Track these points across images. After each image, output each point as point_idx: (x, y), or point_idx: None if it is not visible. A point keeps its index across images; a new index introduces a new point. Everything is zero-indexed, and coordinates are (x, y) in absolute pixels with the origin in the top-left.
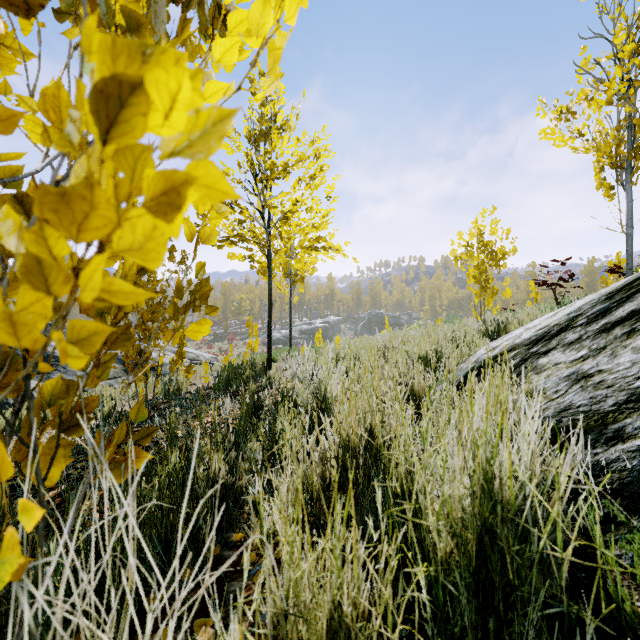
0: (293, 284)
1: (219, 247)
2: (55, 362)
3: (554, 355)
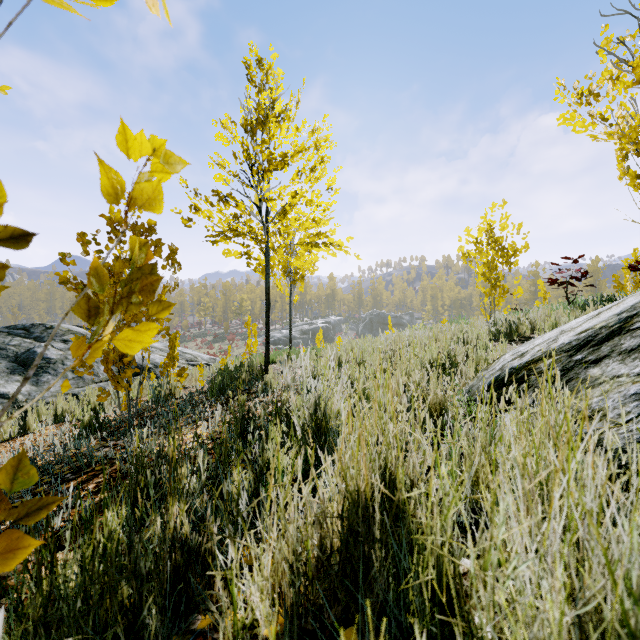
0: (293, 283)
1: (213, 243)
2: (46, 364)
3: (609, 365)
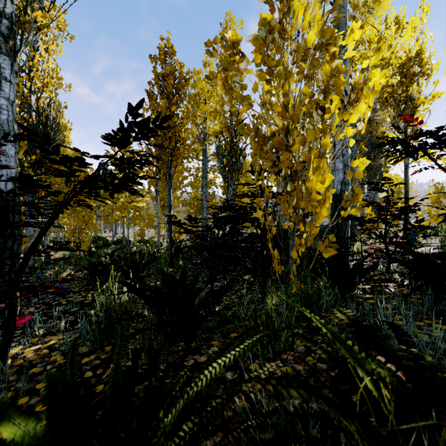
0: None
1: None
2: None
3: None
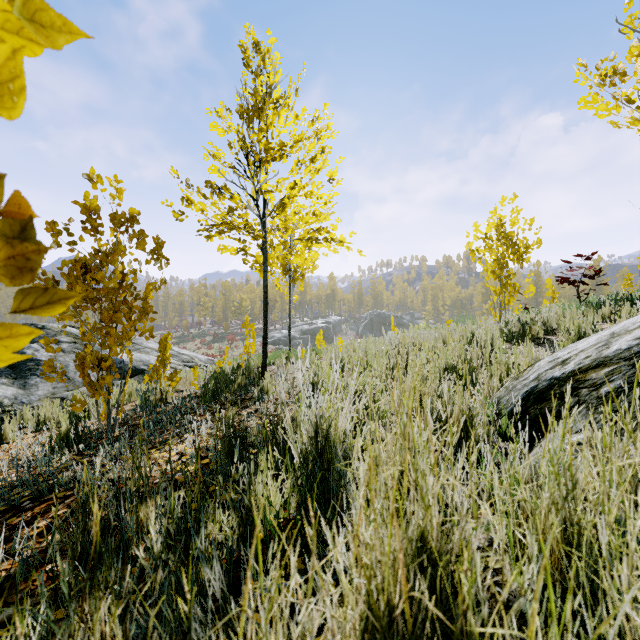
0: (292, 282)
1: (207, 238)
2: (34, 366)
3: None
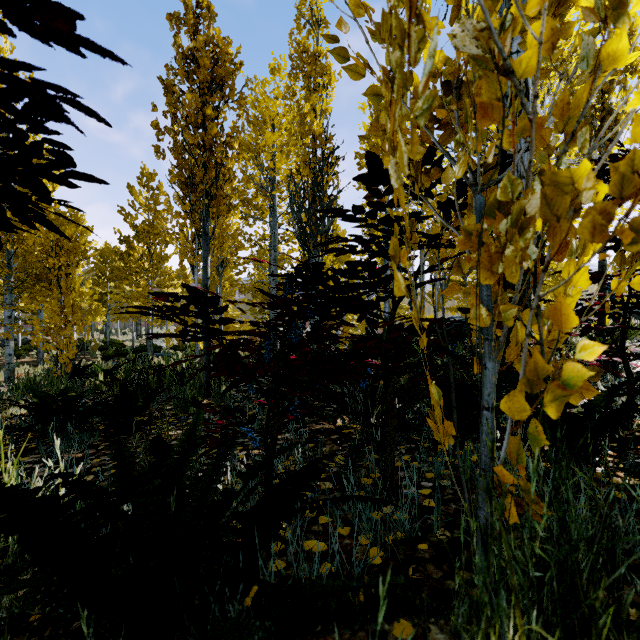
0: None
1: None
2: None
3: None
